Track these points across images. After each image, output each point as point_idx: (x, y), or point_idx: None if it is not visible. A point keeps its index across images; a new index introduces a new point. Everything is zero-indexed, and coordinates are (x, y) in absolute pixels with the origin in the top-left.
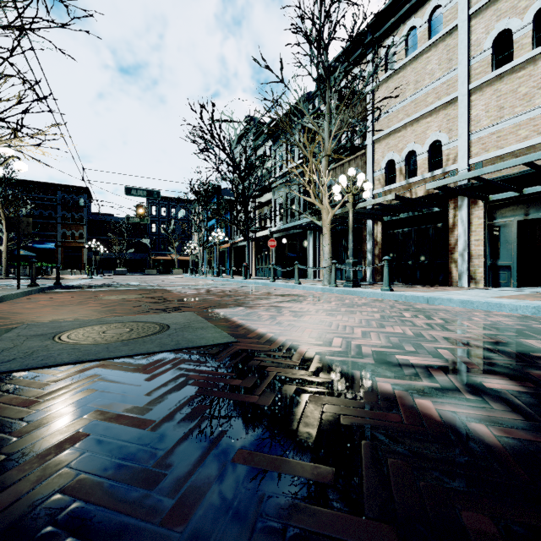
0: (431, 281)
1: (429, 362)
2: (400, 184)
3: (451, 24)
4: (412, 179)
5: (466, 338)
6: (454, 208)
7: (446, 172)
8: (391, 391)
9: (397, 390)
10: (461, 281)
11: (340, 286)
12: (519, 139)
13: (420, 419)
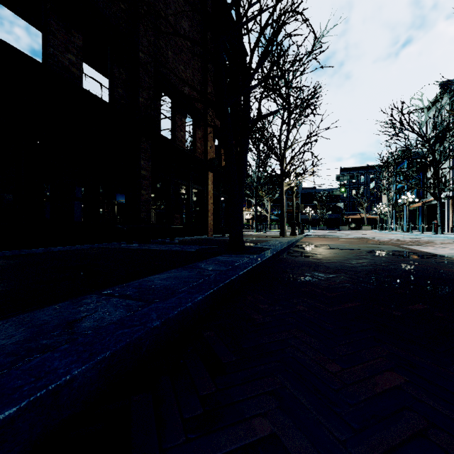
0: None
1: None
2: None
3: None
4: None
5: None
6: None
7: None
8: None
9: None
10: None
11: None
12: None
13: None
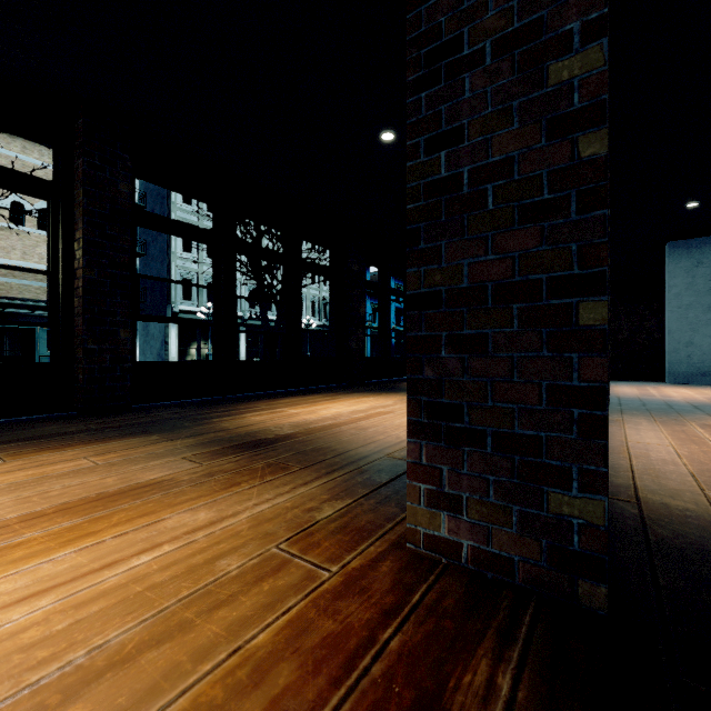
0: None
1: None
2: None
3: None
4: None
5: None
6: None
7: None
8: None
9: None
10: None
11: None
12: (1, 274)
13: None
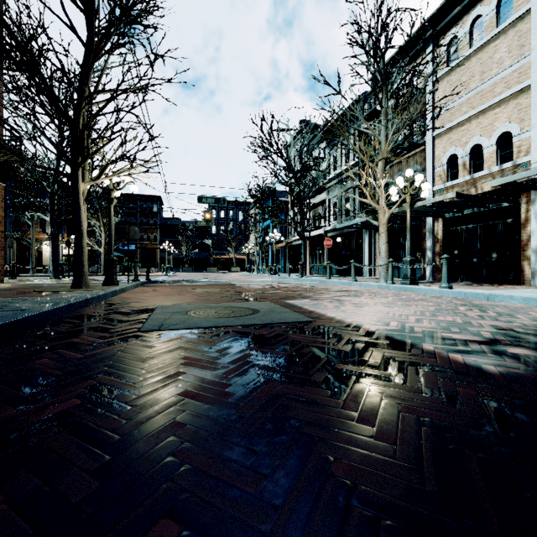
0: (499, 280)
1: (469, 338)
2: (463, 180)
3: (523, 8)
4: (477, 174)
5: (511, 326)
6: (526, 202)
7: (517, 165)
8: (433, 350)
9: (437, 350)
10: (534, 279)
11: (397, 284)
12: None
13: (449, 362)
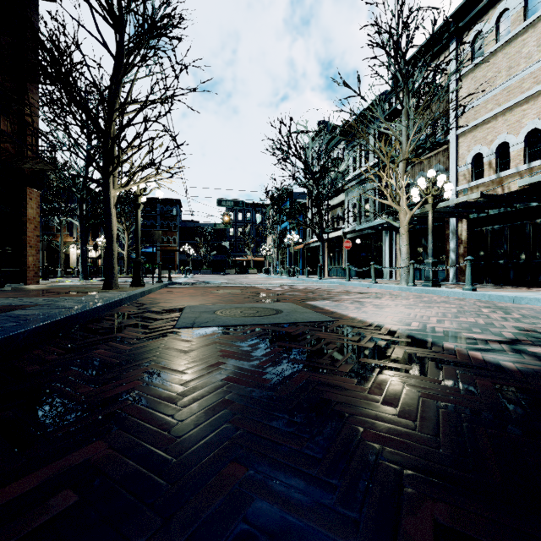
0: (528, 282)
1: (490, 338)
2: (489, 179)
3: None
4: (503, 173)
5: (535, 327)
6: None
7: None
8: (453, 348)
9: (458, 348)
10: None
11: (418, 286)
12: None
13: (468, 358)
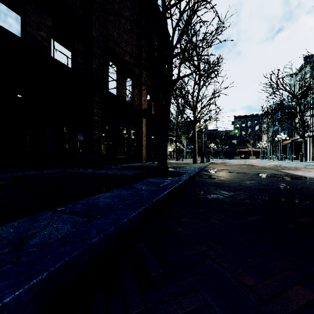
0: None
1: None
2: None
3: None
4: None
5: None
6: None
7: None
8: None
9: None
10: None
11: None
12: None
13: None
